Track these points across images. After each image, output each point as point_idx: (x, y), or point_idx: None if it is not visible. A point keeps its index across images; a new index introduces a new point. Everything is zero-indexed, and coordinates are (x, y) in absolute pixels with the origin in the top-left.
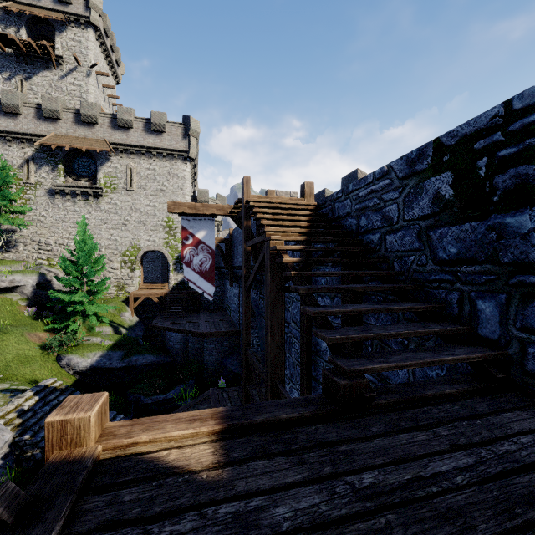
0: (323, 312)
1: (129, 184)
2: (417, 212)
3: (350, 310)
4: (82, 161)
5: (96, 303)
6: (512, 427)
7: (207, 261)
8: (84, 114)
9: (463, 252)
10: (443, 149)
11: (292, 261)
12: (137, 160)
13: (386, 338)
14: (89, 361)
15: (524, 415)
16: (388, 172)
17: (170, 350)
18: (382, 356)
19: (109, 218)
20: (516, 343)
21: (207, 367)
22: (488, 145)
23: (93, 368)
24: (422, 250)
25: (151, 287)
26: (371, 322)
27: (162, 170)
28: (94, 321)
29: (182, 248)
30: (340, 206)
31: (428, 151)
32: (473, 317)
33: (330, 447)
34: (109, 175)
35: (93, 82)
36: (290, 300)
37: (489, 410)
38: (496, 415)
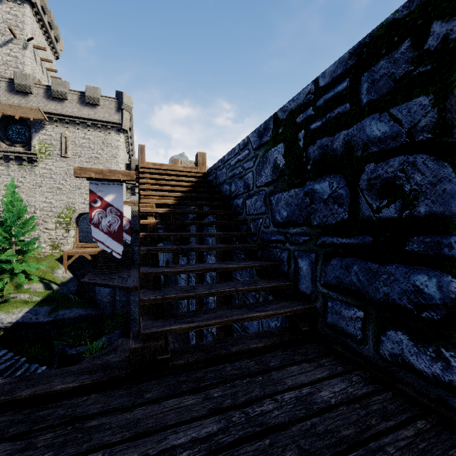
0: (153, 272)
1: (64, 151)
2: (264, 179)
3: (182, 270)
4: (16, 128)
5: (25, 261)
6: (286, 382)
7: (116, 222)
8: (18, 83)
9: (290, 215)
10: (279, 122)
11: (150, 223)
12: (72, 130)
13: (206, 296)
14: (13, 317)
15: (308, 367)
16: (247, 143)
17: (98, 304)
18: (194, 315)
19: (43, 182)
20: (321, 298)
21: (134, 317)
22: (305, 118)
23: (18, 323)
24: (267, 213)
25: (86, 246)
26: (238, 277)
27: (97, 139)
28: (22, 279)
29: (90, 210)
30: (220, 173)
31: (270, 125)
32: (296, 274)
33: (79, 423)
34: (43, 142)
35: (29, 54)
36: (192, 257)
37: (280, 363)
38: (283, 369)
